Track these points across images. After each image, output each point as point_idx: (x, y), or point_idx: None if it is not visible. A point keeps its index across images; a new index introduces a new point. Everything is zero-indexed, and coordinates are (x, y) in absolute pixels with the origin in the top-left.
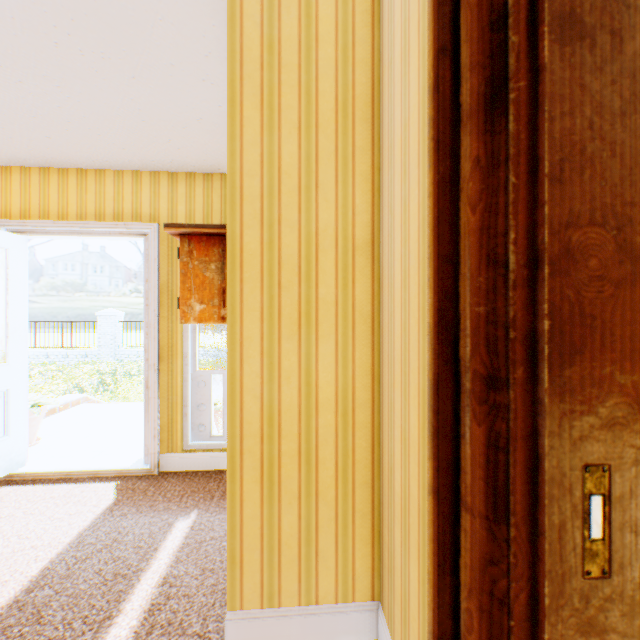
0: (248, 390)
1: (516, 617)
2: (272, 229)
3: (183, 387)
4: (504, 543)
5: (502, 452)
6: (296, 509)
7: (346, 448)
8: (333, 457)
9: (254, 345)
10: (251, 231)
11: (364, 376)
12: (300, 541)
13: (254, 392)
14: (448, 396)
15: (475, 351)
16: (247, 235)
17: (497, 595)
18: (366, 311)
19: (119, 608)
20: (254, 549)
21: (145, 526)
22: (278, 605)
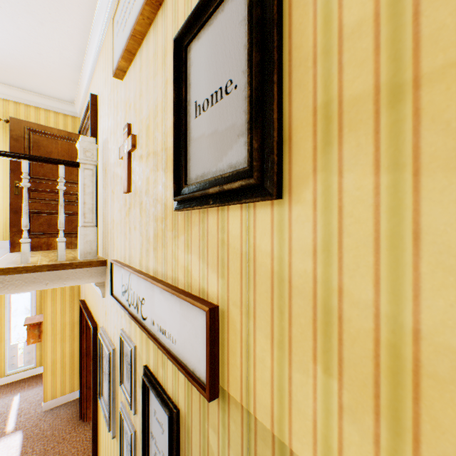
0: (49, 357)
1: (86, 377)
2: (55, 324)
3: (5, 352)
4: (85, 371)
5: (85, 363)
6: (61, 377)
7: (73, 362)
8: (70, 365)
9: (50, 348)
10: (50, 325)
11: (77, 347)
12: (62, 383)
13: (50, 357)
14: (81, 358)
15: (83, 354)
16: (49, 326)
17: (84, 375)
18: (77, 334)
19: (9, 417)
20: (50, 388)
21: (2, 402)
22: (56, 398)
